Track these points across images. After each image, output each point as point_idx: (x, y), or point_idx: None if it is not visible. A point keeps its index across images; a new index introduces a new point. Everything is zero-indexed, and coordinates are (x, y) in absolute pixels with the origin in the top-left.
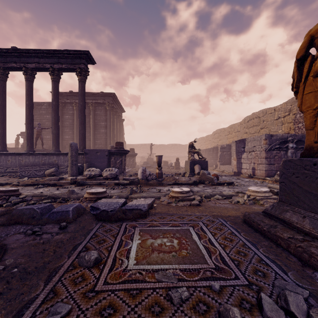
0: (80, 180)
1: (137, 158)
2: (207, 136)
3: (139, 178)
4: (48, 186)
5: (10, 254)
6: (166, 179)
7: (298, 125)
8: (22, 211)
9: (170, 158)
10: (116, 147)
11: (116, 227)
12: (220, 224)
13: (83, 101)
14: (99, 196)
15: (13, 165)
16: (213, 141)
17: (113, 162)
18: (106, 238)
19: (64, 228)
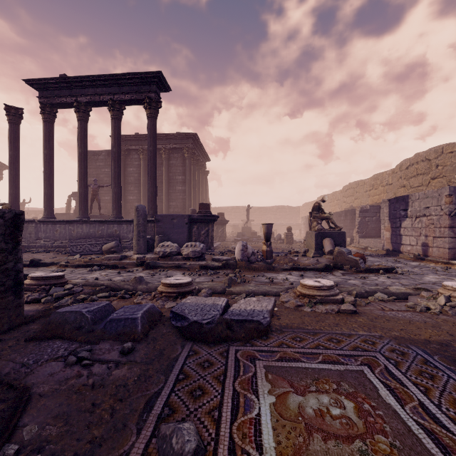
0: (149, 259)
1: (226, 227)
2: (334, 193)
3: (237, 259)
4: (107, 268)
5: (35, 410)
6: (277, 260)
7: None
8: (63, 316)
9: (275, 227)
10: (199, 211)
11: (218, 356)
12: (423, 361)
13: (153, 145)
14: (181, 289)
15: (62, 237)
16: (344, 201)
17: (195, 233)
18: (204, 383)
19: (129, 352)
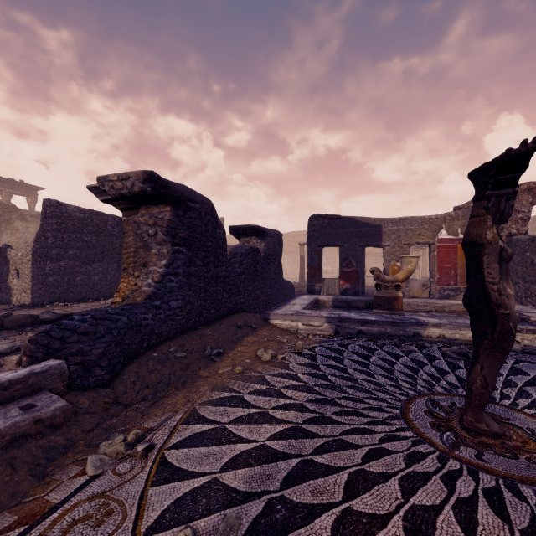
0: None
1: None
2: None
3: None
4: None
5: None
6: None
7: None
8: None
9: None
10: None
11: None
12: None
13: None
14: None
15: None
16: None
17: None
18: None
19: None
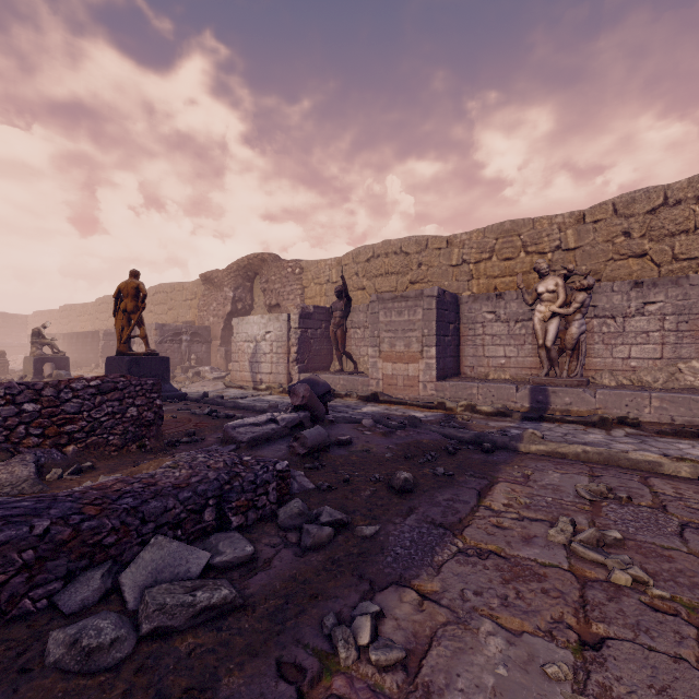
0: None
1: None
2: (85, 304)
3: None
4: None
5: None
6: None
7: (201, 314)
8: None
9: None
10: None
11: None
12: None
13: None
14: None
15: None
16: (98, 318)
17: None
18: None
19: None
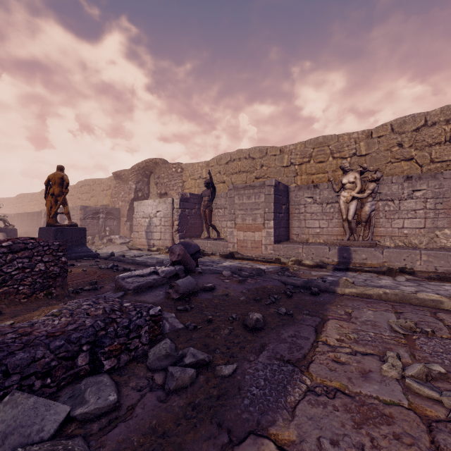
0: None
1: None
2: (33, 194)
3: None
4: None
5: None
6: None
7: (113, 200)
8: None
9: None
10: None
11: None
12: None
13: None
14: None
15: None
16: (42, 203)
17: None
18: None
19: None
